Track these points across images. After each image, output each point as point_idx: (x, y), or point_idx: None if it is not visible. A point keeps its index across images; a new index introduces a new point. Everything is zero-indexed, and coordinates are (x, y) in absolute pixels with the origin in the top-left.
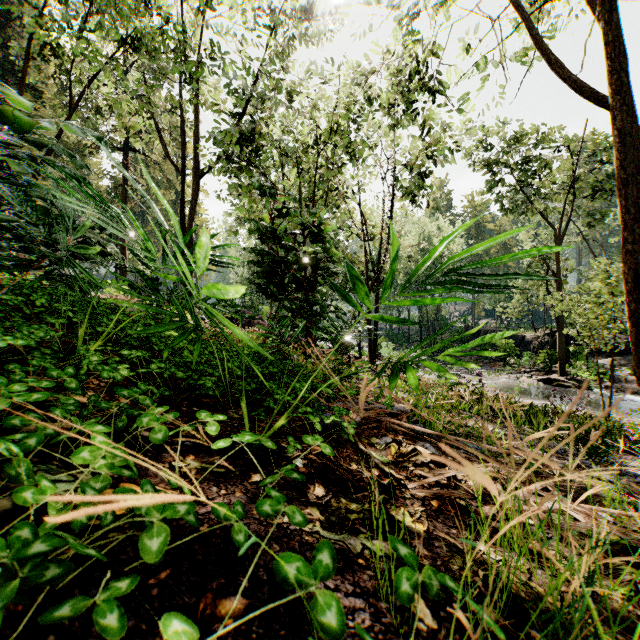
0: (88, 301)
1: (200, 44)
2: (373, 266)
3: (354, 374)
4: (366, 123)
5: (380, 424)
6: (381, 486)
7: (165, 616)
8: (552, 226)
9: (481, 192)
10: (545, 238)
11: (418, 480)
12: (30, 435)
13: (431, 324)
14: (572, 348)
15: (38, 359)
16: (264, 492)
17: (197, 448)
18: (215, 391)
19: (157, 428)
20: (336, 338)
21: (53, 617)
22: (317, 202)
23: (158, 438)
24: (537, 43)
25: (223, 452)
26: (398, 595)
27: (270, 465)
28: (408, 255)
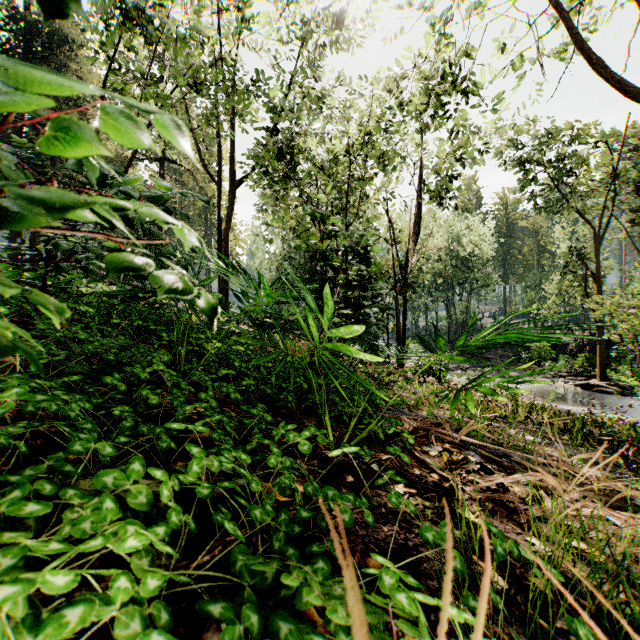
0: (160, 316)
1: (236, 62)
2: (401, 269)
3: (393, 382)
4: (395, 127)
5: (427, 433)
6: (444, 489)
7: (371, 554)
8: (591, 225)
9: (513, 190)
10: (583, 236)
11: (471, 485)
12: (237, 447)
13: (460, 325)
14: (613, 354)
15: (183, 383)
16: (360, 490)
17: (298, 453)
18: (291, 403)
19: (302, 442)
20: (398, 362)
21: (313, 551)
22: (348, 210)
23: (305, 449)
24: (575, 45)
25: (317, 457)
26: (496, 554)
27: (355, 468)
28: (436, 255)
